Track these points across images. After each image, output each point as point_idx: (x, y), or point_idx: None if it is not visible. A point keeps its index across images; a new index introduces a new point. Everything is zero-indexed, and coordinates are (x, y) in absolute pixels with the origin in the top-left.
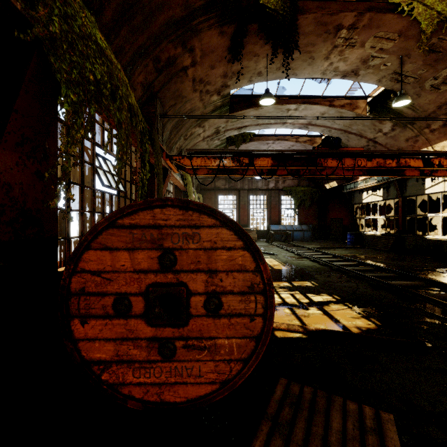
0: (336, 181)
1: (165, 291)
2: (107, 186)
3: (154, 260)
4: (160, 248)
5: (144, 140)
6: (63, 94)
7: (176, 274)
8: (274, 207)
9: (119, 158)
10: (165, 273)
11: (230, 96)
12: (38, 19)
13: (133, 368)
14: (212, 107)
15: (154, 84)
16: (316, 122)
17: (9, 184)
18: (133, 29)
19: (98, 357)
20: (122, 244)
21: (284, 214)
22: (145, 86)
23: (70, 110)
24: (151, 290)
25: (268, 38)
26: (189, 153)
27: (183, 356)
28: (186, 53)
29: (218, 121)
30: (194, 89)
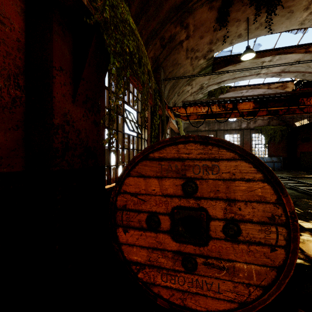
0: (308, 119)
1: (187, 214)
2: (131, 130)
3: (178, 187)
4: (183, 178)
5: (155, 96)
6: (111, 62)
7: (197, 200)
8: (246, 143)
9: (143, 109)
10: (188, 198)
11: (213, 58)
12: (97, 9)
13: (161, 273)
14: (199, 69)
15: (160, 57)
16: (289, 69)
17: (79, 129)
18: (147, 19)
19: (135, 259)
20: (153, 173)
21: (255, 148)
22: (154, 60)
23: (115, 73)
24: (176, 211)
25: (252, 1)
26: (184, 104)
27: (203, 272)
28: (182, 30)
29: (203, 79)
30: (187, 56)
